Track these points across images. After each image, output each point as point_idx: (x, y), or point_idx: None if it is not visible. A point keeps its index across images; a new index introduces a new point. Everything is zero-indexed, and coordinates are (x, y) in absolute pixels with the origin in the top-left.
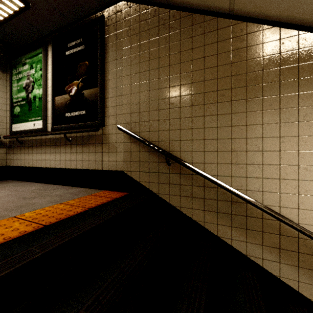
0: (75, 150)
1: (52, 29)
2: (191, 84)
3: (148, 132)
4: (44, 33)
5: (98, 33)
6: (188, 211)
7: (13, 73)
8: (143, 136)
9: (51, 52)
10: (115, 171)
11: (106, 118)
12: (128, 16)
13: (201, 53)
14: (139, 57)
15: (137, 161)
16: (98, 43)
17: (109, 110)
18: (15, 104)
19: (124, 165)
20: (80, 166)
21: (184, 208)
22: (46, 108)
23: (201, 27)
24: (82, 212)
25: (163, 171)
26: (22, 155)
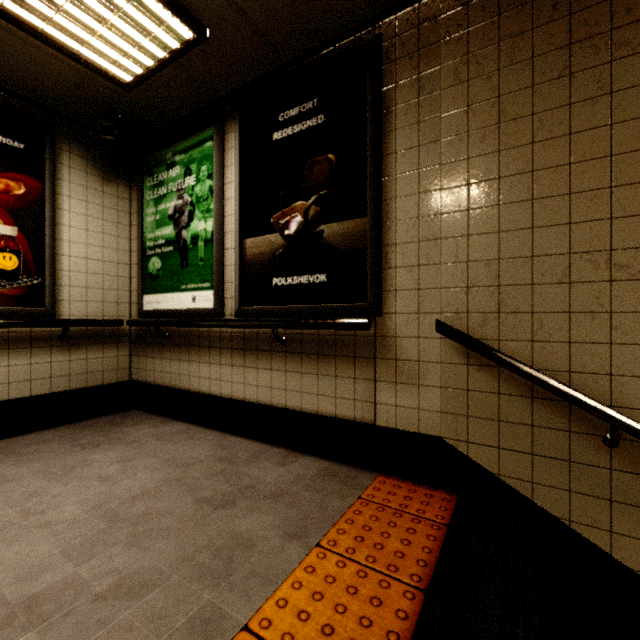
0: (297, 368)
1: (237, 83)
2: None
3: (531, 344)
4: (219, 93)
5: (367, 81)
6: None
7: (146, 184)
8: (510, 353)
9: (237, 135)
10: (415, 435)
11: (387, 296)
12: (460, 30)
13: None
14: (497, 137)
15: (489, 417)
16: (367, 106)
17: (398, 275)
18: (151, 253)
19: (445, 422)
20: (312, 406)
21: None
22: (222, 264)
23: None
24: (420, 616)
25: (587, 461)
26: (166, 363)
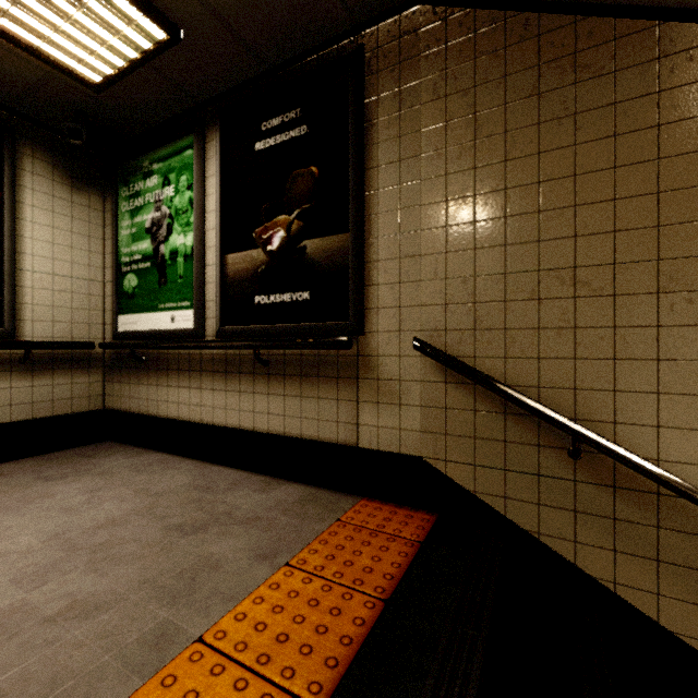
0: (280, 390)
1: (218, 89)
2: (655, 230)
3: (504, 360)
4: (199, 98)
5: (349, 92)
6: (643, 598)
7: (121, 195)
8: (485, 370)
9: (218, 144)
10: (396, 456)
11: (369, 314)
12: (439, 44)
13: (693, 138)
14: (473, 154)
15: (465, 435)
16: (349, 118)
17: (379, 293)
18: (127, 269)
19: (425, 441)
20: (295, 430)
21: (630, 587)
22: (202, 281)
23: (693, 61)
24: (377, 622)
25: (554, 474)
26: (143, 389)
